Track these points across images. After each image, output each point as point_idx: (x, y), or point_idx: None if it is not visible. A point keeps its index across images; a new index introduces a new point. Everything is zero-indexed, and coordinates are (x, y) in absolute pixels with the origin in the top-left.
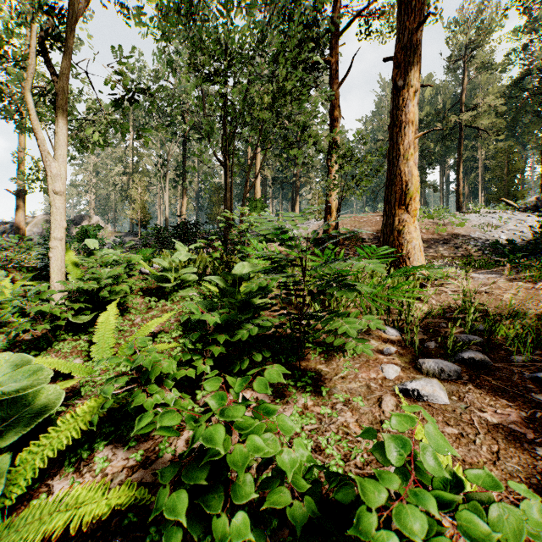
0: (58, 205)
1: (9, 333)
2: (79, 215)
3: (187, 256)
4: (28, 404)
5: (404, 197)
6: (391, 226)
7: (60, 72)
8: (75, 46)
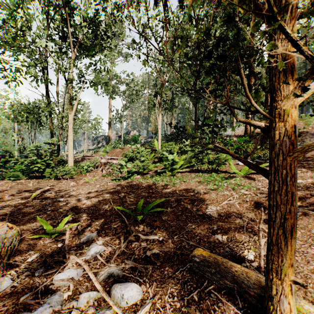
0: (160, 131)
1: (159, 157)
2: (129, 130)
3: (188, 142)
4: (175, 161)
5: None
6: None
7: (161, 100)
8: (127, 57)
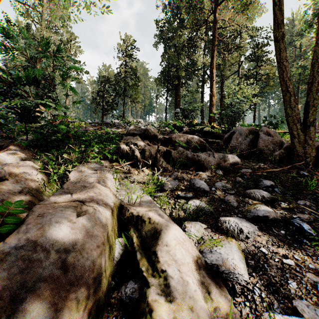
0: None
1: None
2: None
3: None
4: None
5: None
6: None
7: None
8: None
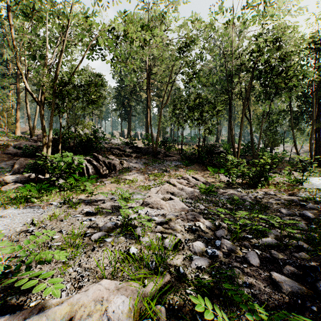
0: None
1: None
2: None
3: None
4: None
5: (17, 127)
6: (15, 130)
7: None
8: None
